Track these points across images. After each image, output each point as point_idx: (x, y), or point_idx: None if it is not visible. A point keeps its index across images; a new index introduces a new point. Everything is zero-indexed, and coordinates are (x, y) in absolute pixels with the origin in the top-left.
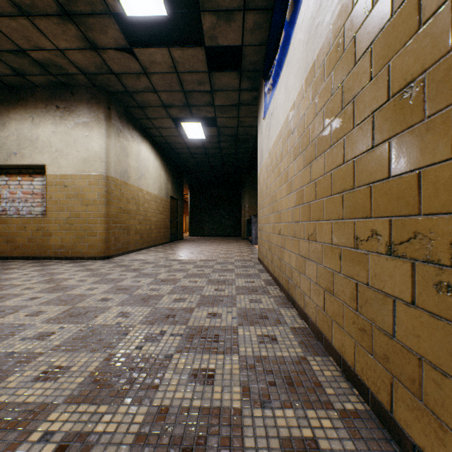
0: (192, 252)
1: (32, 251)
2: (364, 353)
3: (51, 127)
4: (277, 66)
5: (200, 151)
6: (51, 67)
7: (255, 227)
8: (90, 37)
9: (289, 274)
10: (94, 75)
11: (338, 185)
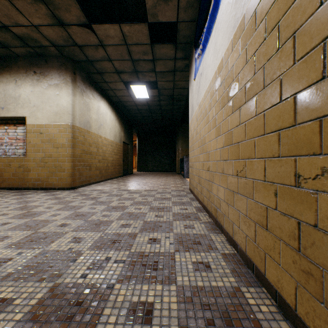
0: (139, 184)
1: (16, 183)
2: (309, 298)
3: (30, 88)
4: (207, 32)
5: (145, 108)
6: (29, 40)
7: (186, 164)
8: (57, 15)
9: (217, 204)
10: (63, 47)
11: (273, 124)
